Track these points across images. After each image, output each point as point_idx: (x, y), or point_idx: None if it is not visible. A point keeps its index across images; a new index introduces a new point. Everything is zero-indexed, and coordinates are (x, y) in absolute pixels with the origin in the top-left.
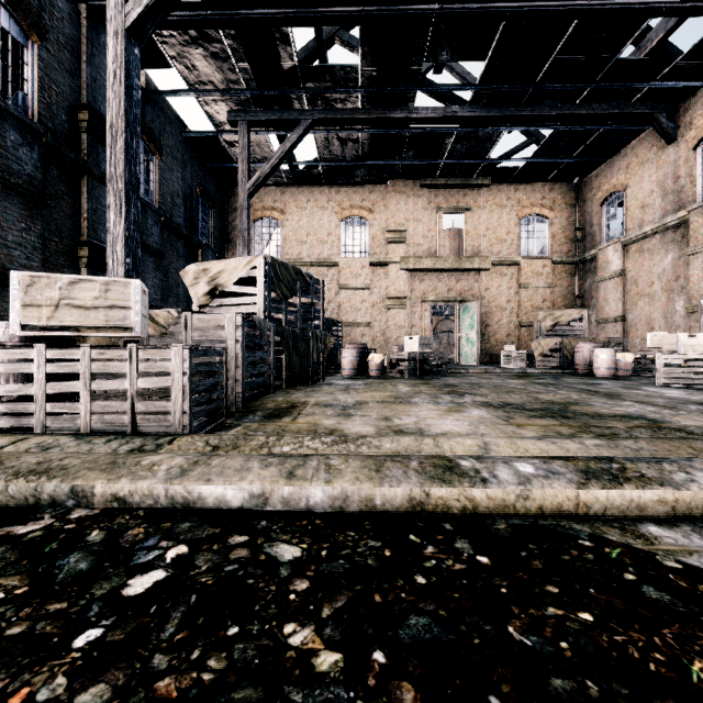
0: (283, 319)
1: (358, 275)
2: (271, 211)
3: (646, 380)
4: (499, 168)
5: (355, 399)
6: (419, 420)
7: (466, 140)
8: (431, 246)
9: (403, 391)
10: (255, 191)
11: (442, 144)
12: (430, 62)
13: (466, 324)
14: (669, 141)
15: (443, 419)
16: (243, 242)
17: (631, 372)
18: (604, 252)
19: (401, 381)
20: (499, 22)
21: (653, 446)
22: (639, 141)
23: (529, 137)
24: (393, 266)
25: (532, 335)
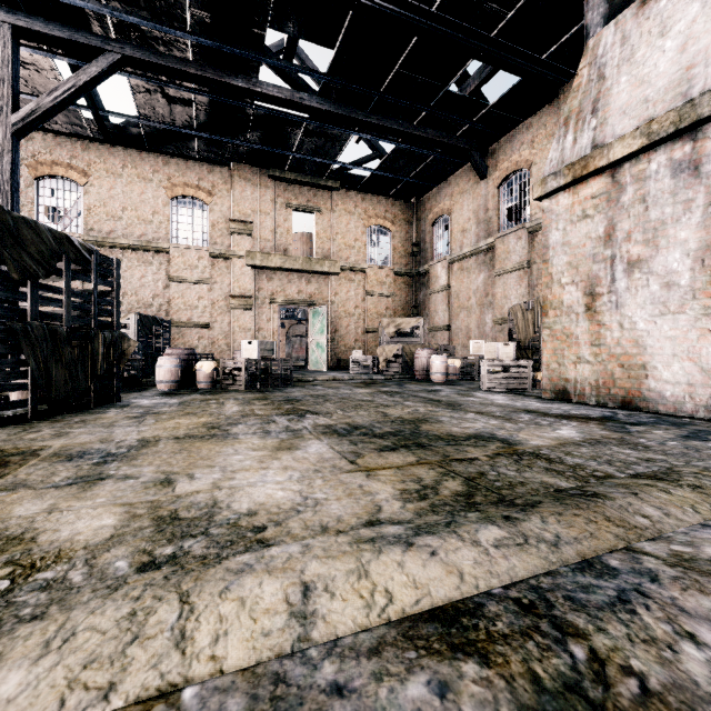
0: (29, 309)
1: (194, 266)
2: (67, 169)
3: (472, 384)
4: (348, 174)
5: (142, 435)
6: (222, 477)
7: (316, 135)
8: (280, 243)
9: (228, 413)
10: (27, 130)
11: (291, 133)
12: (275, 29)
13: (316, 328)
14: (482, 177)
15: (263, 469)
16: (3, 198)
17: (458, 377)
18: (435, 267)
19: (234, 396)
20: (347, 9)
21: (568, 528)
22: (461, 173)
23: (375, 152)
24: (238, 260)
25: (377, 341)
